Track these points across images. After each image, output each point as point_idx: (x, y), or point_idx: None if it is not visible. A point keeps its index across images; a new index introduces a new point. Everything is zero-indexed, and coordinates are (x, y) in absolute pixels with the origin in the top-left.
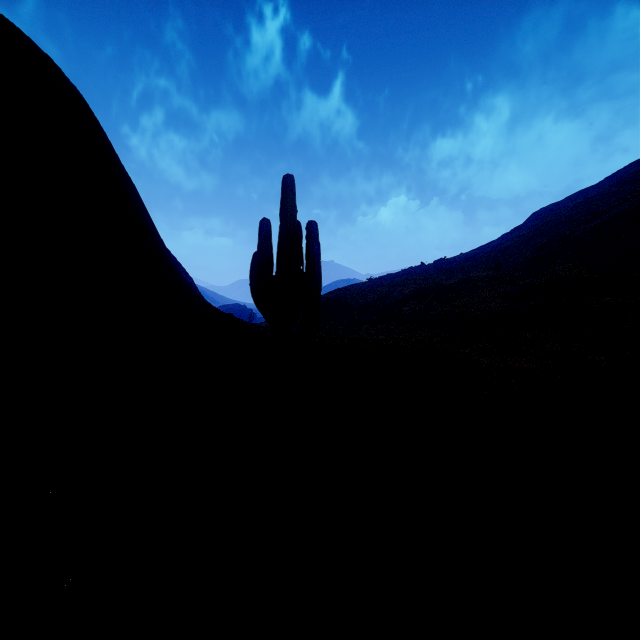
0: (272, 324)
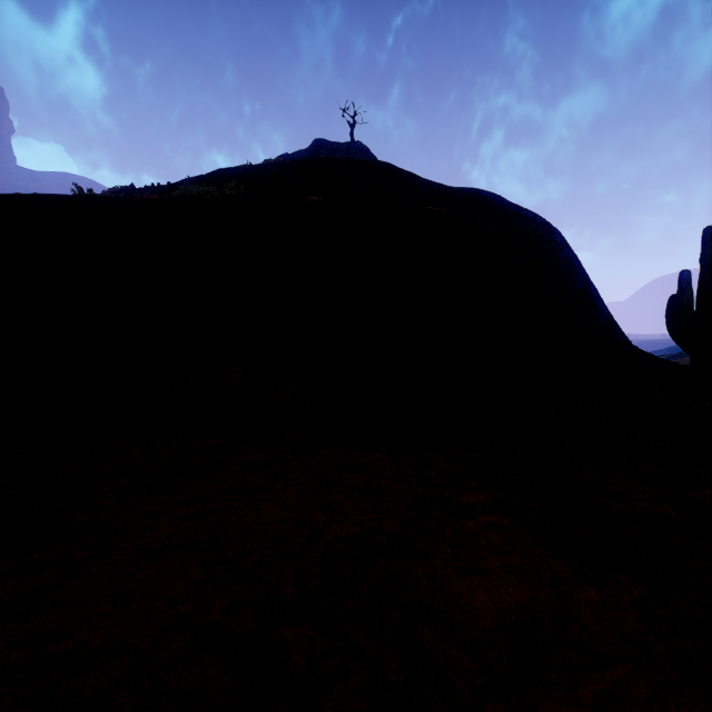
0: (691, 354)
